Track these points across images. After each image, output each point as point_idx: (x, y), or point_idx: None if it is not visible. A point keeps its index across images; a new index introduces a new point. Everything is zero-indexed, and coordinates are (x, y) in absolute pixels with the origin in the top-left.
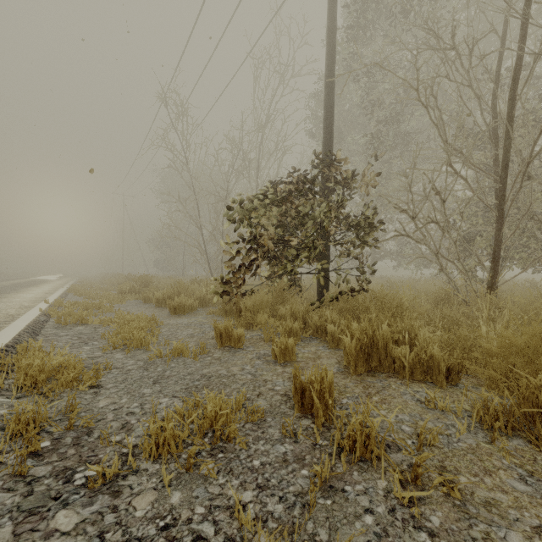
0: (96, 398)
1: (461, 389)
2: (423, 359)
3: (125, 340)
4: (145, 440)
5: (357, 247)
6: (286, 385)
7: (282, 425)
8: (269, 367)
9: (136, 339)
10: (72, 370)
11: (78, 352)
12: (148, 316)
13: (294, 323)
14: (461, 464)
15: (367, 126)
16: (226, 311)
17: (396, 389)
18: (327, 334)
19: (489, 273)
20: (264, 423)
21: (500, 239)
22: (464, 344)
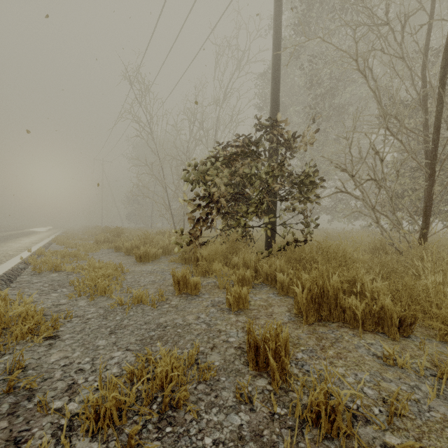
0: (49, 351)
1: (414, 341)
2: (374, 310)
3: (91, 287)
4: (85, 411)
5: (301, 203)
6: (240, 336)
7: (237, 390)
8: (223, 316)
9: (100, 286)
10: (29, 321)
11: (45, 300)
12: (117, 263)
13: (246, 271)
14: (442, 444)
15: (307, 101)
16: (185, 259)
17: (349, 341)
18: (276, 281)
19: (421, 225)
20: (218, 384)
21: (432, 195)
22: (410, 293)
